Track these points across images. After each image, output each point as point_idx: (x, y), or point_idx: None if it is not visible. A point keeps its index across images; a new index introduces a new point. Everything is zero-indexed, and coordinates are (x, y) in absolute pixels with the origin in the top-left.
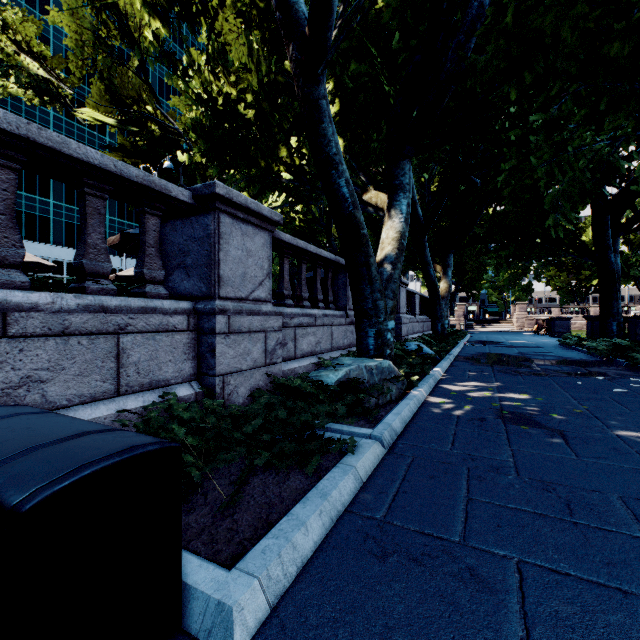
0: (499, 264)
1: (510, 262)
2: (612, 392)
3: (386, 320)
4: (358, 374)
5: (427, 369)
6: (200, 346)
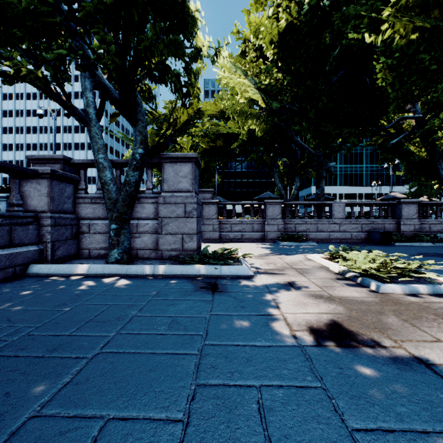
0: None
1: None
2: None
3: None
4: None
5: None
6: (398, 227)
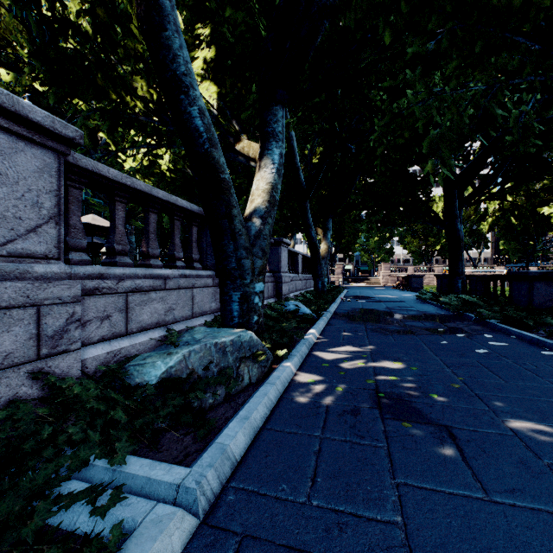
0: (370, 229)
1: (379, 227)
2: (477, 354)
3: (253, 282)
4: (203, 356)
5: (299, 337)
6: None
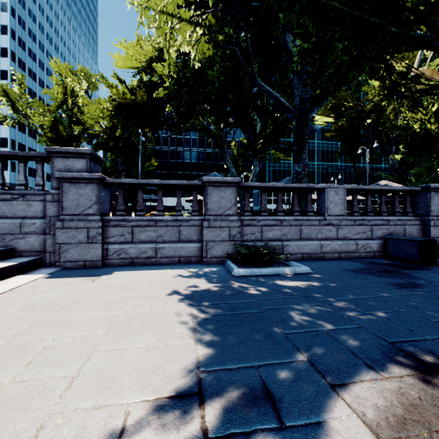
0: None
1: None
2: None
3: None
4: None
5: None
6: (423, 229)
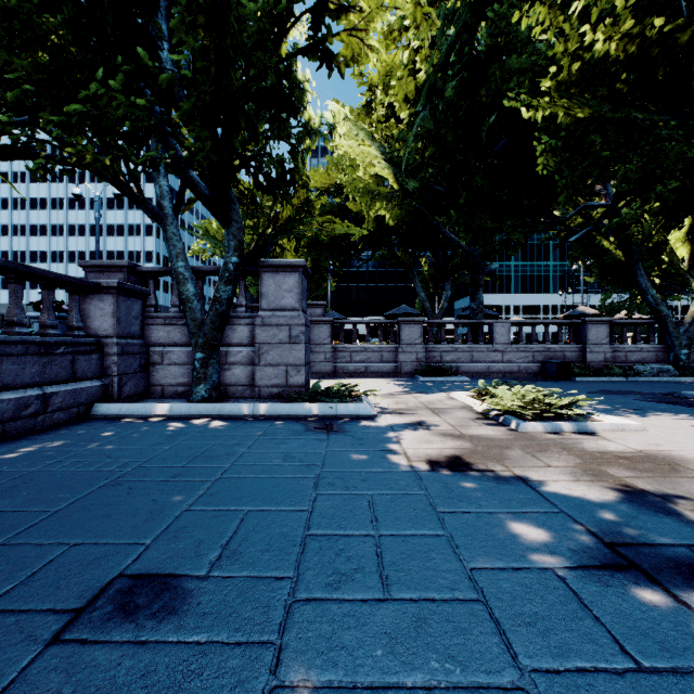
0: None
1: None
2: None
3: (680, 350)
4: (643, 368)
5: None
6: (582, 355)
